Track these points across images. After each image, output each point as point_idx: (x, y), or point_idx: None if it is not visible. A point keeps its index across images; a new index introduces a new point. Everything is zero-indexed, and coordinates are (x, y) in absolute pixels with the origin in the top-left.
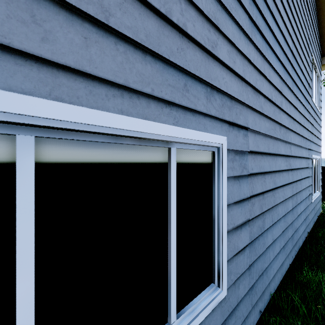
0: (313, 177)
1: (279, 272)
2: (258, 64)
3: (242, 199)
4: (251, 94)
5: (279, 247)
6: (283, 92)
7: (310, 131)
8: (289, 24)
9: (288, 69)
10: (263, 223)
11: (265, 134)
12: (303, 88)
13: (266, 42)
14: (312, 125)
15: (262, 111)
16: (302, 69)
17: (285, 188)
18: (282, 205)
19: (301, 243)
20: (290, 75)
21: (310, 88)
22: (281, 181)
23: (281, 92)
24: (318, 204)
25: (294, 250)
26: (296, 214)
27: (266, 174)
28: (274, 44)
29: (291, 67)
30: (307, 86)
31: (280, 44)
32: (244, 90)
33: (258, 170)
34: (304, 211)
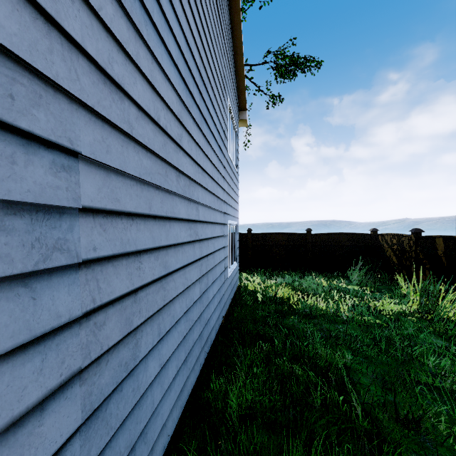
0: (230, 246)
1: (176, 407)
2: (117, 29)
3: (44, 333)
4: (90, 79)
5: (176, 368)
6: (184, 121)
7: (226, 191)
8: (195, 28)
9: (193, 93)
10: (136, 349)
11: (142, 179)
12: (218, 134)
13: (144, 10)
14: (229, 185)
15: (132, 133)
16: (216, 108)
17: (189, 270)
18: (183, 297)
19: (214, 336)
20: (197, 104)
21: (226, 138)
22: (179, 261)
23: (180, 119)
24: (236, 276)
25: (203, 352)
26: (207, 300)
27: (146, 254)
28: (166, 32)
29: (199, 94)
30: (223, 135)
31: (178, 42)
32: (56, 51)
33: (118, 250)
34: (219, 292)
